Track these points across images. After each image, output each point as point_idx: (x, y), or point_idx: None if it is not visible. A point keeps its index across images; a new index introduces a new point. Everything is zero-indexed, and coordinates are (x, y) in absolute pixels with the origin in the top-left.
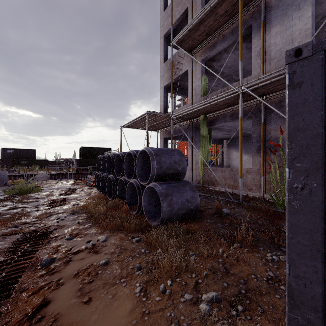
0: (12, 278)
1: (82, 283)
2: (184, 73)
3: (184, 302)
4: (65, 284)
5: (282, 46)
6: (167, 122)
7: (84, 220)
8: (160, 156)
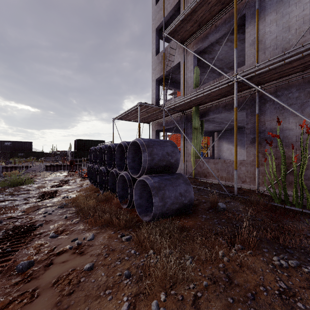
0: None
1: (61, 295)
2: (176, 65)
3: None
4: (40, 297)
5: (278, 34)
6: (159, 114)
7: (72, 214)
8: (152, 147)
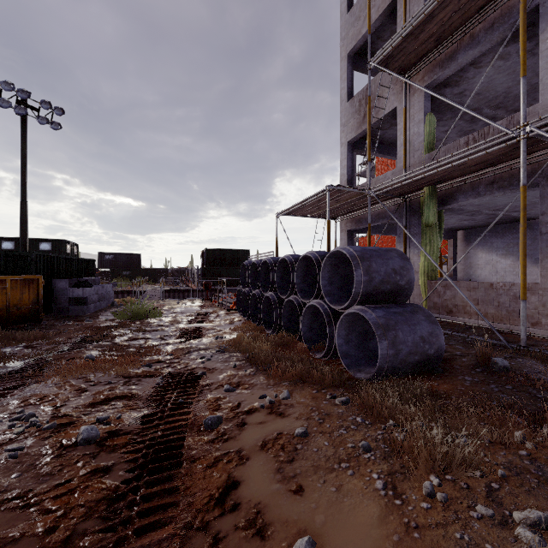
0: (173, 440)
1: (278, 461)
2: (388, 115)
3: (480, 519)
4: (252, 460)
5: None
6: (357, 203)
7: (241, 362)
8: (369, 260)
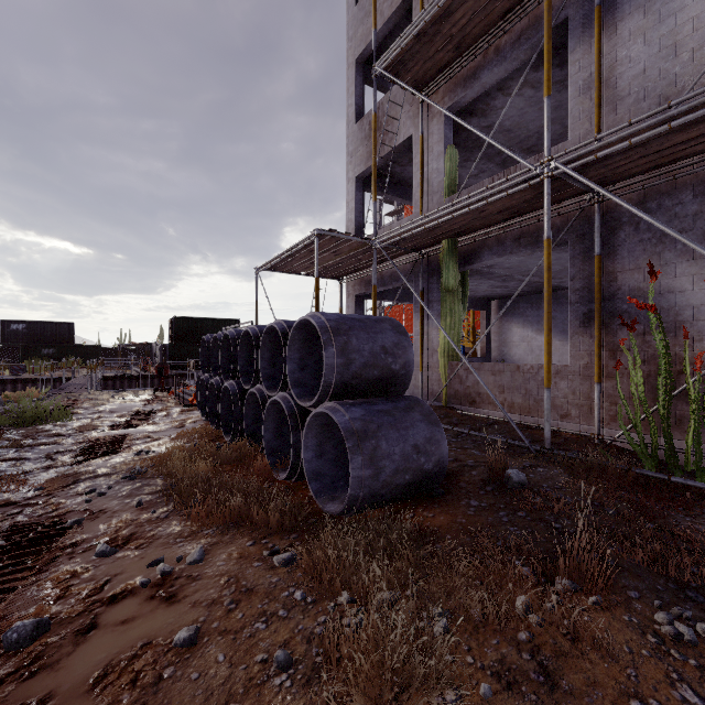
0: None
1: None
2: (403, 144)
3: None
4: None
5: (649, 63)
6: (363, 257)
7: (155, 496)
8: (347, 334)
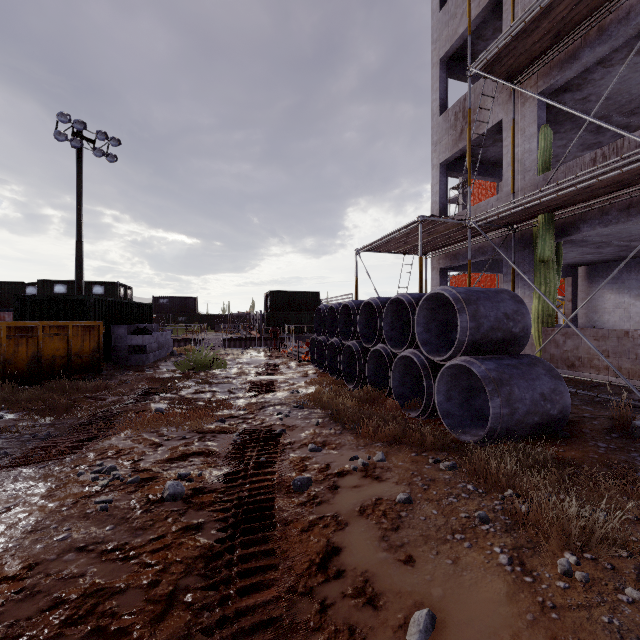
0: (262, 501)
1: (381, 528)
2: (491, 129)
3: (631, 603)
4: (351, 525)
5: None
6: (453, 235)
7: (324, 420)
8: (476, 303)
